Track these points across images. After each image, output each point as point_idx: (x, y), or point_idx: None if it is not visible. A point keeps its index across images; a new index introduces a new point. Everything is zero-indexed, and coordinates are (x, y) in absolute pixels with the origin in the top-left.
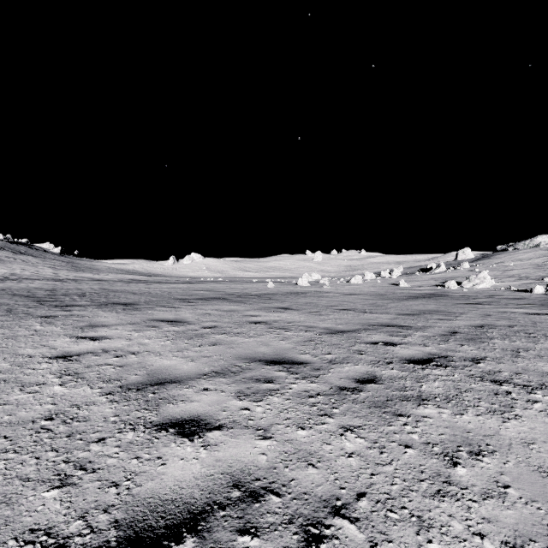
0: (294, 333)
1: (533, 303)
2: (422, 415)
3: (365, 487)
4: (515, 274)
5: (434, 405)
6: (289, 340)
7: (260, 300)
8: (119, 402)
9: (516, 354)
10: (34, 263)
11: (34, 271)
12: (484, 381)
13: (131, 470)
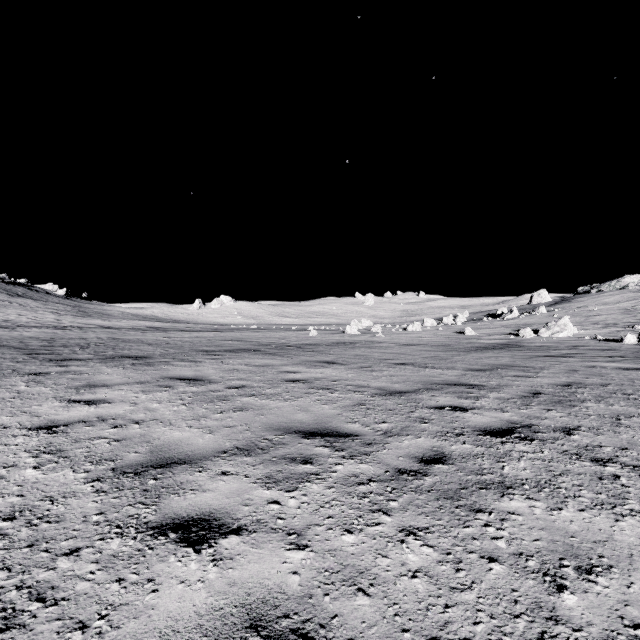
0: (340, 395)
1: (625, 355)
2: (508, 511)
3: (437, 628)
4: (601, 320)
5: (522, 495)
6: (334, 404)
7: (300, 352)
8: (108, 492)
9: (617, 421)
10: (34, 307)
11: (33, 316)
12: (582, 460)
13: (108, 601)
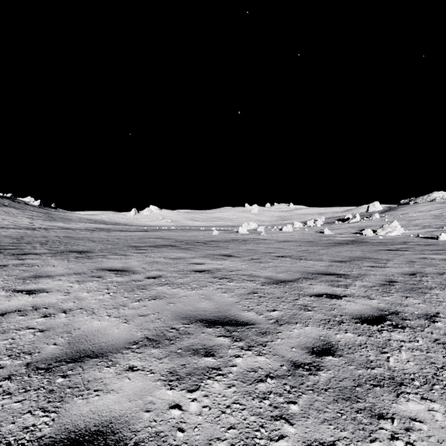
0: (236, 283)
1: (444, 249)
2: (409, 416)
3: None
4: (419, 223)
5: (417, 394)
6: (232, 292)
7: (206, 247)
8: (13, 394)
9: None
10: (15, 214)
11: (13, 220)
12: None
13: None
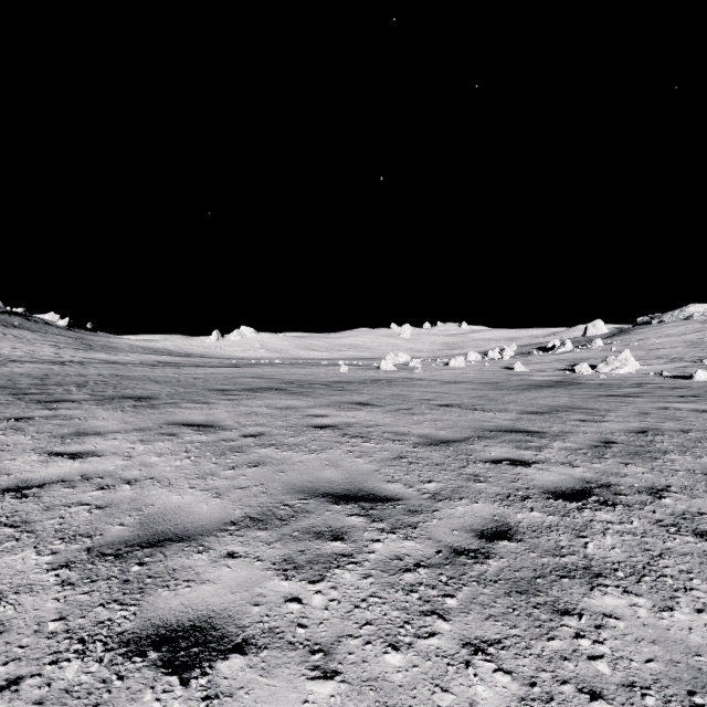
0: (376, 444)
1: (698, 395)
2: (603, 612)
3: None
4: (665, 354)
5: (618, 587)
6: (370, 457)
7: (329, 391)
8: (76, 584)
9: None
10: (30, 339)
11: (28, 350)
12: (683, 534)
13: None
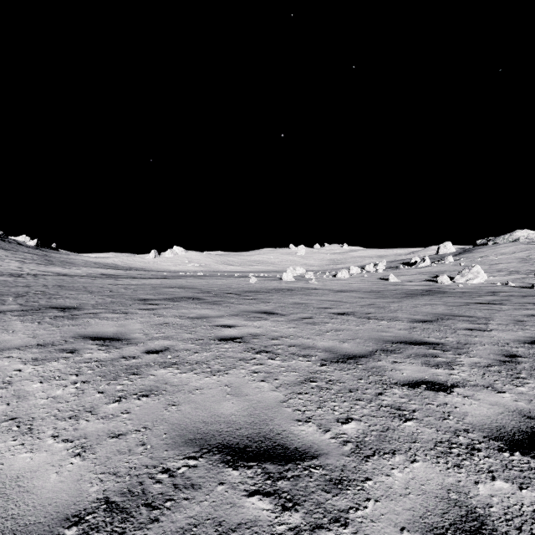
0: (282, 362)
1: None
2: None
3: None
4: (504, 268)
5: None
6: (276, 379)
7: (239, 300)
8: None
9: None
10: (2, 256)
11: None
12: None
13: None
